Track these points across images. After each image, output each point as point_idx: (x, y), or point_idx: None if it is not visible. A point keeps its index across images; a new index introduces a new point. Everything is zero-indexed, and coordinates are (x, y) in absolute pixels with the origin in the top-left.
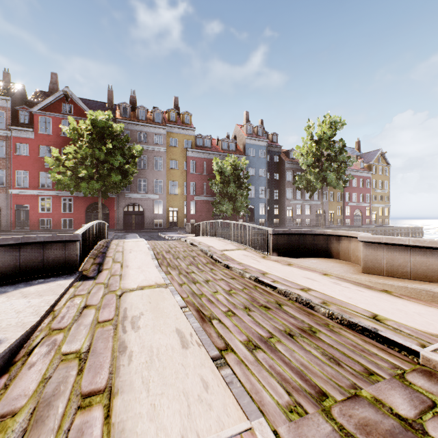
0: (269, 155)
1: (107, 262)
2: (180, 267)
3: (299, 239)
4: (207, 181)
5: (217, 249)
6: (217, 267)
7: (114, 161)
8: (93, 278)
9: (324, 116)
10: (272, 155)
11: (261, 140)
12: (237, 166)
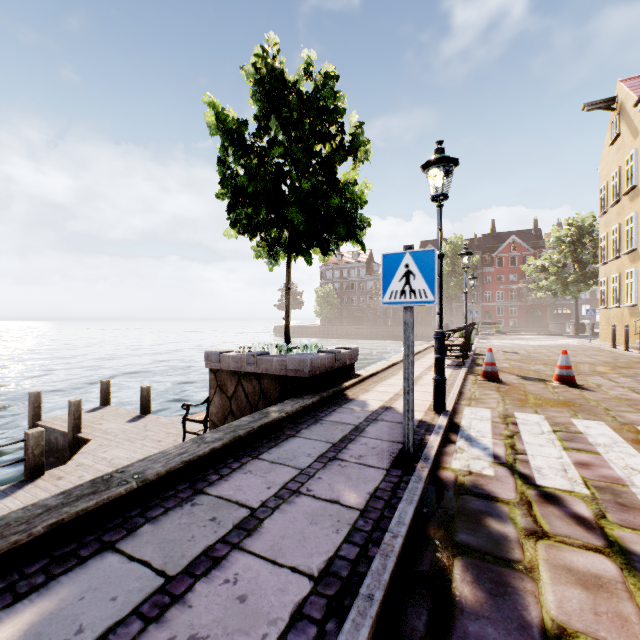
0: None
1: None
2: None
3: None
4: None
5: None
6: None
7: None
8: None
9: None
10: None
11: None
12: None
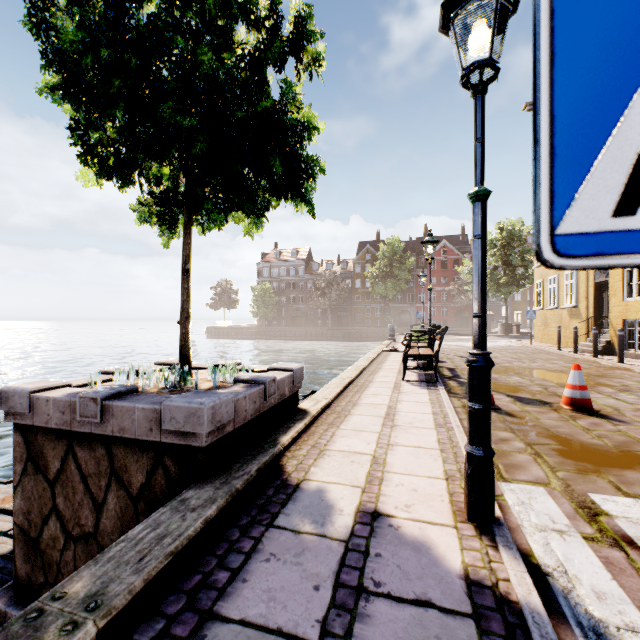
0: None
1: None
2: None
3: None
4: None
5: None
6: None
7: None
8: None
9: None
10: None
11: None
12: None
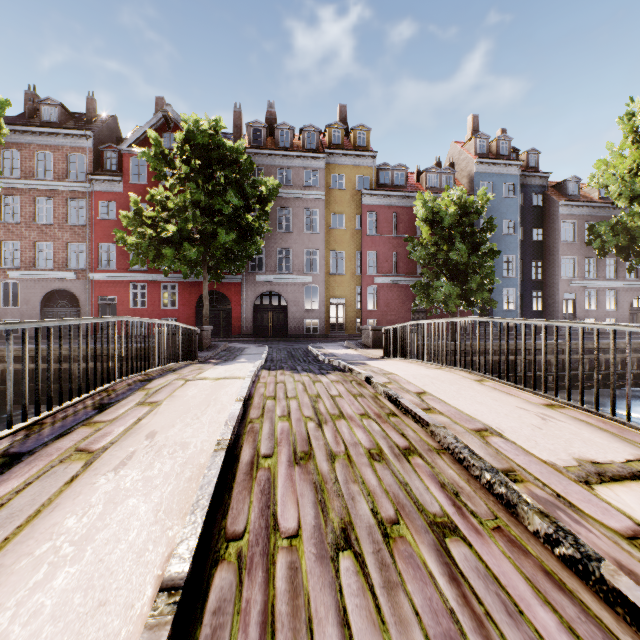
0: (522, 194)
1: None
2: None
3: None
4: (399, 249)
5: (538, 457)
6: None
7: (223, 205)
8: None
9: None
10: (527, 194)
11: (507, 164)
12: (467, 207)
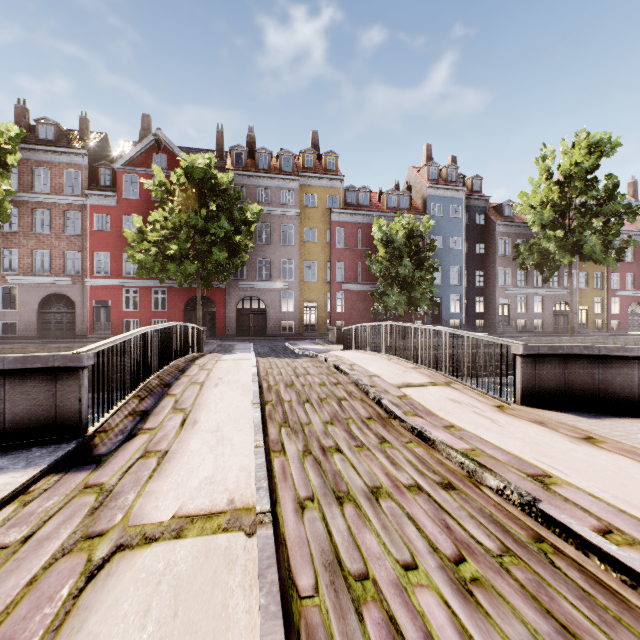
0: (468, 214)
1: (161, 409)
2: (308, 430)
3: (592, 369)
4: (363, 260)
5: (388, 382)
6: (396, 435)
7: (217, 230)
8: (97, 461)
9: (576, 135)
10: (471, 214)
11: (454, 189)
12: (414, 231)
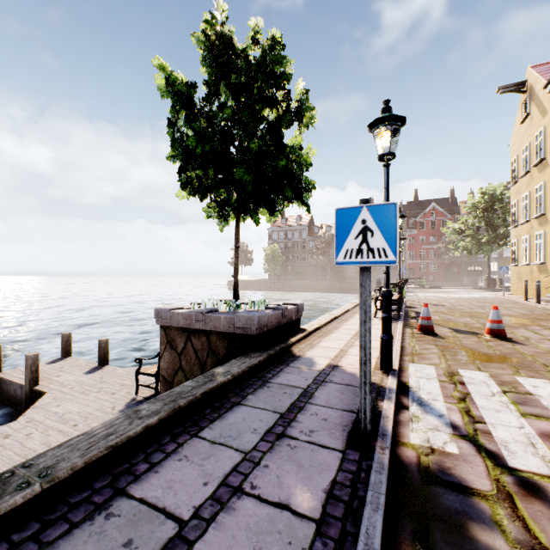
0: None
1: None
2: None
3: None
4: None
5: None
6: None
7: None
8: None
9: None
10: None
11: None
12: None
